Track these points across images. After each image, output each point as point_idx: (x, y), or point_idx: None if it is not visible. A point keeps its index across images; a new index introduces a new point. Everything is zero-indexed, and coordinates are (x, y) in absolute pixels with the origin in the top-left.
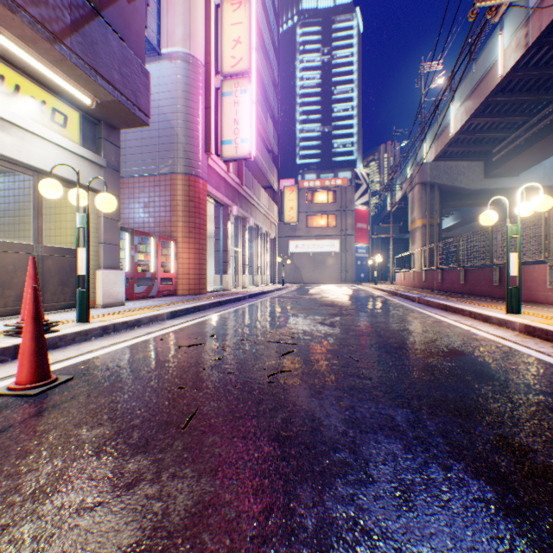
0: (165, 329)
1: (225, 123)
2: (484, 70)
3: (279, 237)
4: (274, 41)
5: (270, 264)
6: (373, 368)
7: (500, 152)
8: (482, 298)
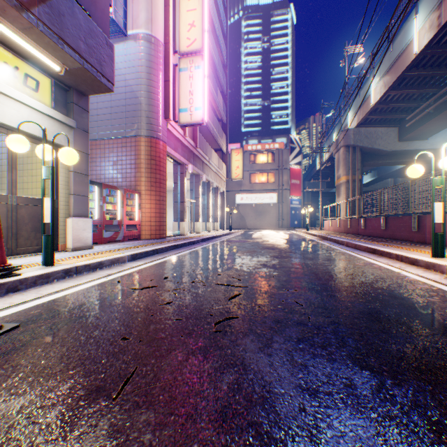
0: (124, 271)
1: (181, 94)
2: (400, 49)
3: (227, 191)
4: (223, 29)
5: (220, 213)
6: (319, 315)
7: (413, 119)
8: (402, 242)
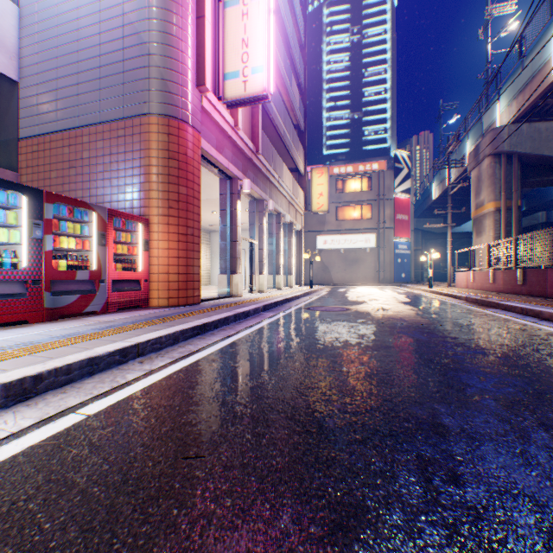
0: None
1: (228, 46)
2: None
3: (305, 232)
4: None
5: (295, 262)
6: None
7: None
8: None
